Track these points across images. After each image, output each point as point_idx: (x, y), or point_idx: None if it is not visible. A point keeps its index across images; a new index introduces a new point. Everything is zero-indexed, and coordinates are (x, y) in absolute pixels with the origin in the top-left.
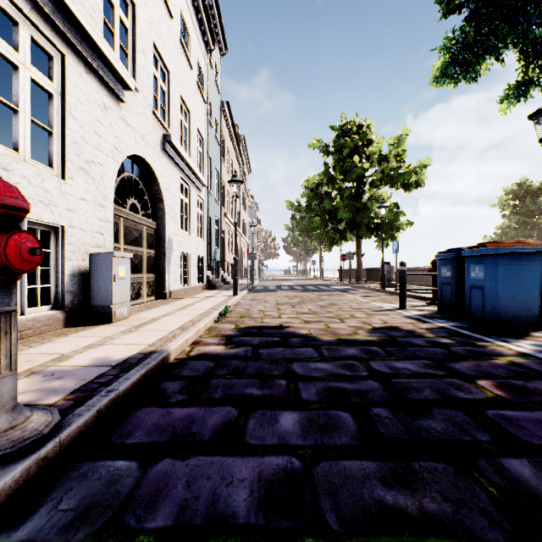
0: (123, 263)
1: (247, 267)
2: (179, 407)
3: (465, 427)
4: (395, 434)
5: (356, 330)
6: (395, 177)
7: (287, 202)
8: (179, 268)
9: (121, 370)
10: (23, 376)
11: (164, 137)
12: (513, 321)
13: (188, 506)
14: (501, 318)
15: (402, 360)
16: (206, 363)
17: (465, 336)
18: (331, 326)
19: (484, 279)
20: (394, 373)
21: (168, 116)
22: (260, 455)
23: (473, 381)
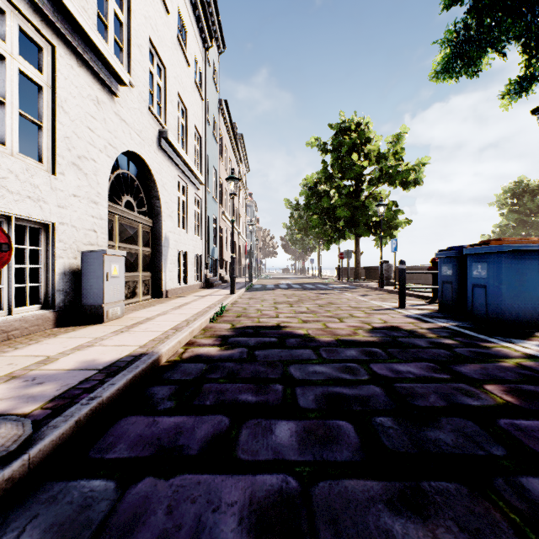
0: (116, 261)
1: (245, 265)
2: (166, 416)
3: (477, 439)
4: (401, 448)
5: (356, 330)
6: (393, 175)
7: (285, 201)
8: (176, 267)
9: (107, 374)
10: (2, 381)
11: (160, 134)
12: (517, 321)
13: (168, 538)
14: (505, 317)
15: (405, 362)
16: (199, 366)
17: (468, 337)
18: (330, 326)
19: (487, 278)
20: (396, 376)
21: (164, 112)
22: (252, 473)
23: (481, 386)
